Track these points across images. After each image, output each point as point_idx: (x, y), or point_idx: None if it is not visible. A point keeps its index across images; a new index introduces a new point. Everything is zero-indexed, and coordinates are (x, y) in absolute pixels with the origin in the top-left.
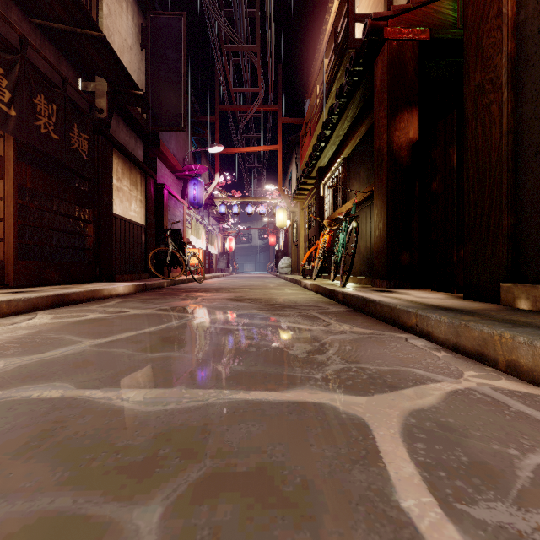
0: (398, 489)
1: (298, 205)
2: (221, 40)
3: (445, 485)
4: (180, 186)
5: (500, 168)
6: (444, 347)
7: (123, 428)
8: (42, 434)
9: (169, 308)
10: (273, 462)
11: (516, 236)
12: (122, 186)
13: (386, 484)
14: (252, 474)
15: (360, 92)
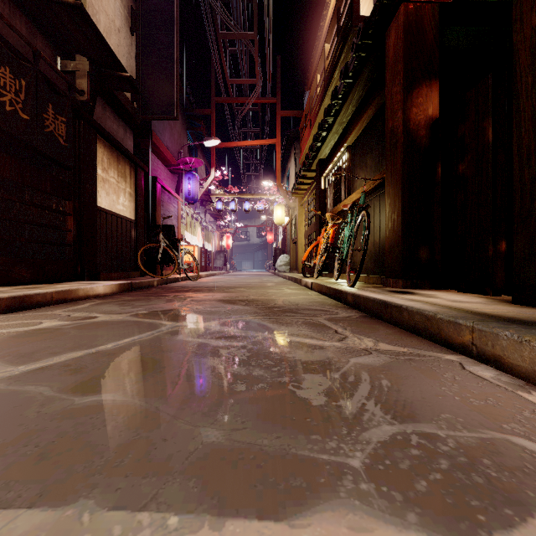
0: None
1: (297, 201)
2: (216, 26)
3: None
4: (175, 180)
5: None
6: (529, 382)
7: None
8: None
9: (147, 313)
10: None
11: None
12: (109, 177)
13: None
14: None
15: (368, 70)
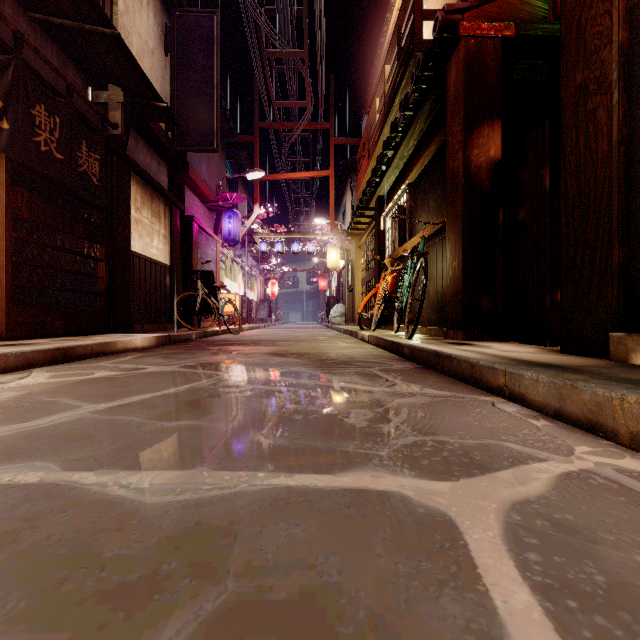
0: (511, 631)
1: (353, 242)
2: (261, 43)
3: (579, 624)
4: (213, 219)
5: (609, 188)
6: (542, 413)
7: (116, 529)
8: (1, 538)
9: (196, 364)
10: (325, 584)
11: (629, 274)
12: (142, 217)
13: (493, 622)
14: (294, 604)
15: (430, 103)
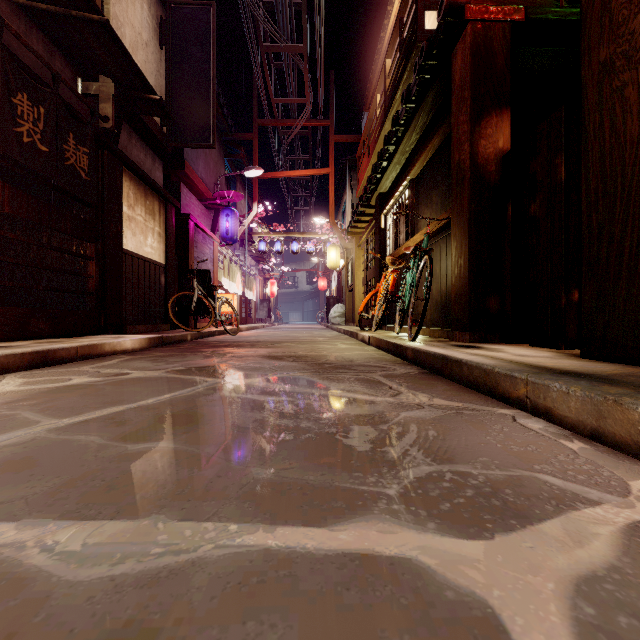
0: None
1: (353, 241)
2: (259, 37)
3: None
4: (211, 217)
5: (639, 175)
6: (575, 432)
7: (6, 634)
8: None
9: (184, 369)
10: None
11: None
12: (135, 214)
13: None
14: None
15: (433, 94)
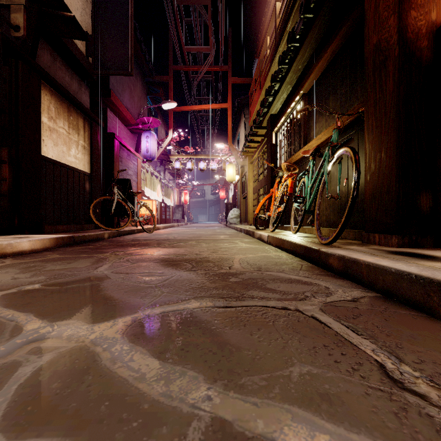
0: None
1: (247, 159)
2: None
3: None
4: (135, 140)
5: None
6: None
7: None
8: None
9: (35, 289)
10: None
11: None
12: (57, 126)
13: None
14: None
15: None
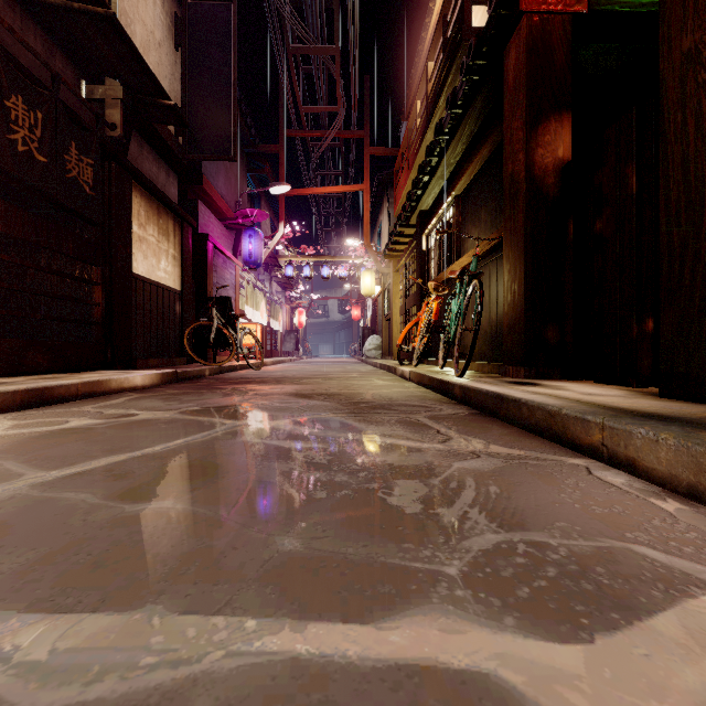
0: None
1: (391, 265)
2: (286, 37)
3: None
4: (232, 238)
5: None
6: (666, 488)
7: None
8: None
9: (200, 409)
10: None
11: None
12: (147, 235)
13: None
14: None
15: (482, 97)
